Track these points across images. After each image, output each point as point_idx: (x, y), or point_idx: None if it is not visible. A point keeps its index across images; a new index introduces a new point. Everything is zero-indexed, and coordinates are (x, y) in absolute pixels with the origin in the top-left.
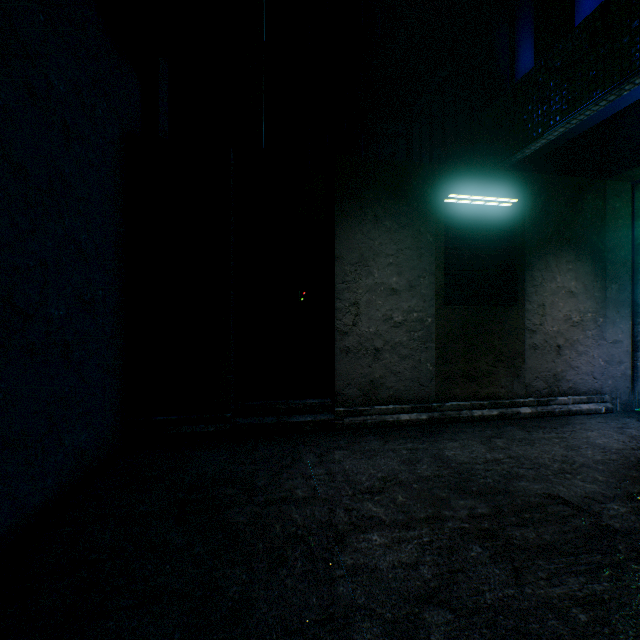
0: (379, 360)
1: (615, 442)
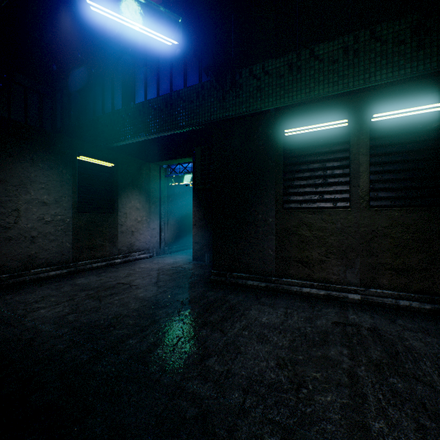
0: (35, 243)
1: (148, 265)
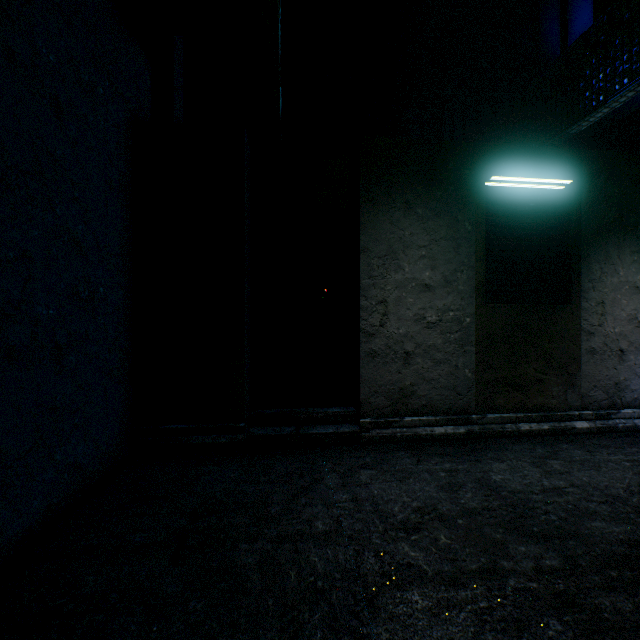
0: (410, 365)
1: None
